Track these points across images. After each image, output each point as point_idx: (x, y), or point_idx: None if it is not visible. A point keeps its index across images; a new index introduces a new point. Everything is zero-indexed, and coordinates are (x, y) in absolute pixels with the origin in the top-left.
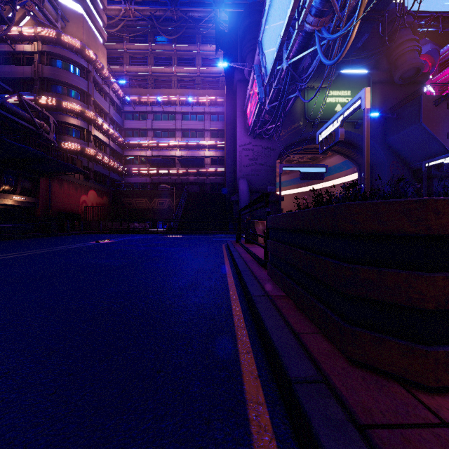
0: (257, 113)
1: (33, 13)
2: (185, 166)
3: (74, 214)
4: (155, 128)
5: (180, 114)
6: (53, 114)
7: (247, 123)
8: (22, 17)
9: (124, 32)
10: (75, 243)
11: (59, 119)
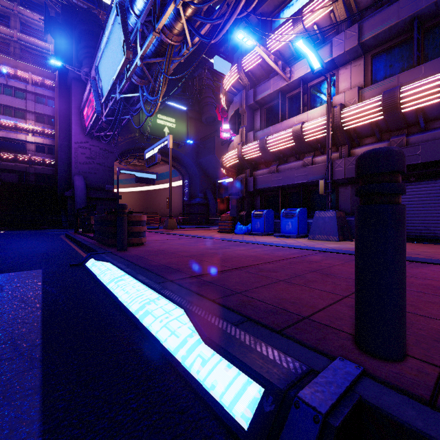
0: (94, 120)
1: None
2: None
3: None
4: None
5: None
6: None
7: (84, 123)
8: None
9: None
10: None
11: None
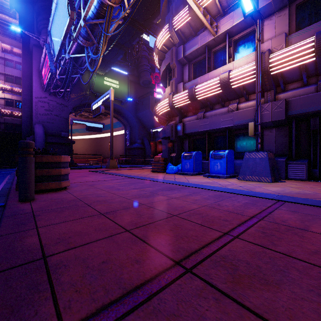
0: (49, 78)
1: None
2: None
3: None
4: None
5: None
6: None
7: (42, 81)
8: None
9: None
10: None
11: None
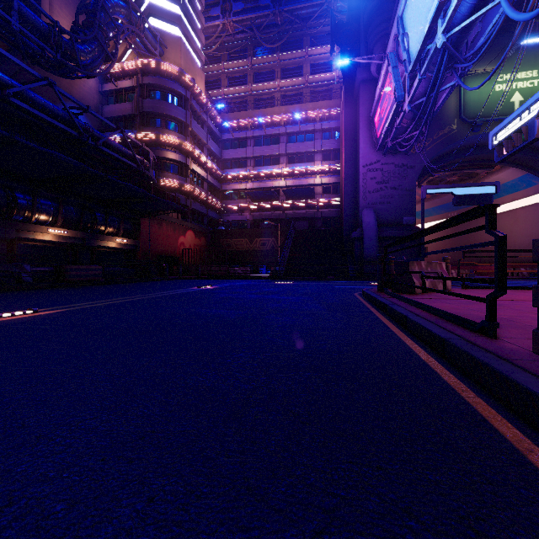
0: (391, 118)
1: (134, 45)
2: (291, 198)
3: (173, 257)
4: (256, 156)
5: (285, 136)
6: (152, 150)
7: (374, 134)
8: (124, 52)
9: (222, 51)
10: (176, 289)
11: (158, 155)
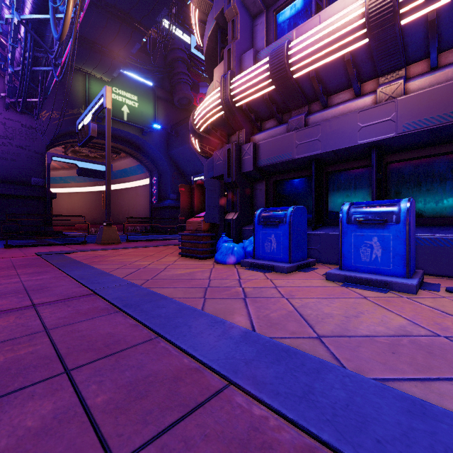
0: None
1: None
2: None
3: None
4: None
5: None
6: None
7: None
8: None
9: None
10: None
11: None
